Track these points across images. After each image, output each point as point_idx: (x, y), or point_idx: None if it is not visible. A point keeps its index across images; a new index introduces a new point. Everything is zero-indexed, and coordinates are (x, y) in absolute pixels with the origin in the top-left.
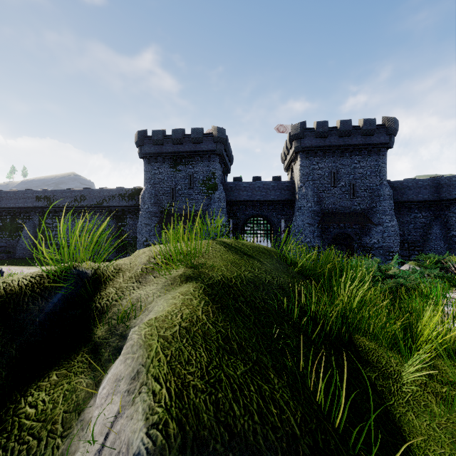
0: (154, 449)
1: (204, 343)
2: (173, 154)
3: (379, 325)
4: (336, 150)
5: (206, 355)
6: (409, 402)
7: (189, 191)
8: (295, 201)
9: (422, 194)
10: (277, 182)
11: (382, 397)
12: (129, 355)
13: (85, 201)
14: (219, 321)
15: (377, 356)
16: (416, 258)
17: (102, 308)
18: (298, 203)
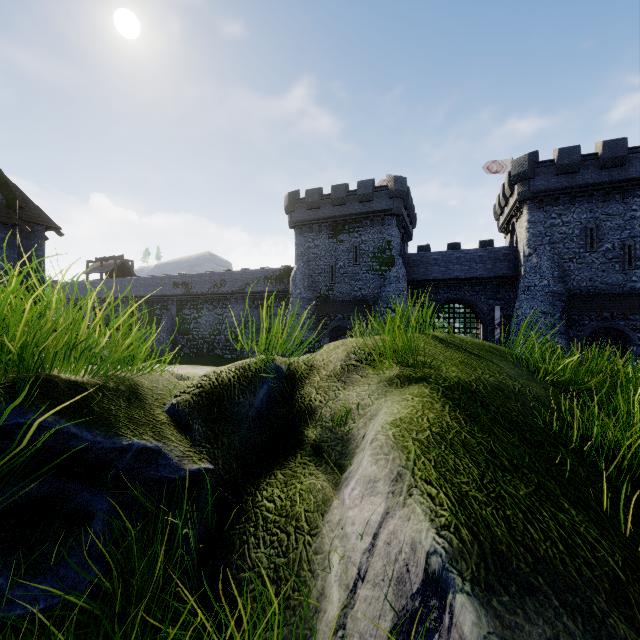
0: (452, 550)
1: (467, 454)
2: (333, 220)
3: None
4: (595, 192)
5: (475, 467)
6: None
7: (354, 268)
8: (518, 277)
9: None
10: (488, 250)
11: None
12: (380, 457)
13: (225, 287)
14: (476, 431)
15: None
16: None
17: (307, 409)
18: (524, 280)
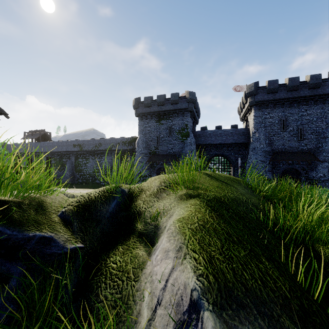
0: (204, 287)
1: (216, 235)
2: (158, 113)
3: None
4: (285, 102)
5: (219, 242)
6: None
7: (169, 138)
8: (249, 143)
9: None
10: (235, 129)
11: None
12: (171, 238)
13: (101, 147)
14: (221, 223)
15: None
16: None
17: (137, 212)
18: (252, 145)
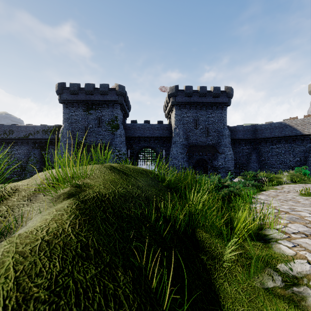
0: None
1: (62, 253)
2: (86, 102)
3: (212, 221)
4: (197, 105)
5: (60, 265)
6: (226, 275)
7: (98, 129)
8: (172, 137)
9: (246, 135)
10: (160, 125)
11: (209, 273)
12: None
13: (13, 135)
14: (83, 231)
15: (210, 243)
16: (242, 174)
17: None
18: (173, 139)
